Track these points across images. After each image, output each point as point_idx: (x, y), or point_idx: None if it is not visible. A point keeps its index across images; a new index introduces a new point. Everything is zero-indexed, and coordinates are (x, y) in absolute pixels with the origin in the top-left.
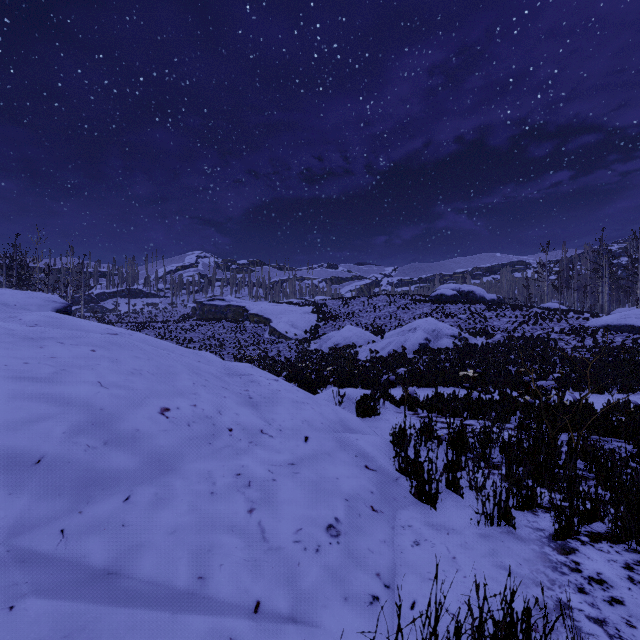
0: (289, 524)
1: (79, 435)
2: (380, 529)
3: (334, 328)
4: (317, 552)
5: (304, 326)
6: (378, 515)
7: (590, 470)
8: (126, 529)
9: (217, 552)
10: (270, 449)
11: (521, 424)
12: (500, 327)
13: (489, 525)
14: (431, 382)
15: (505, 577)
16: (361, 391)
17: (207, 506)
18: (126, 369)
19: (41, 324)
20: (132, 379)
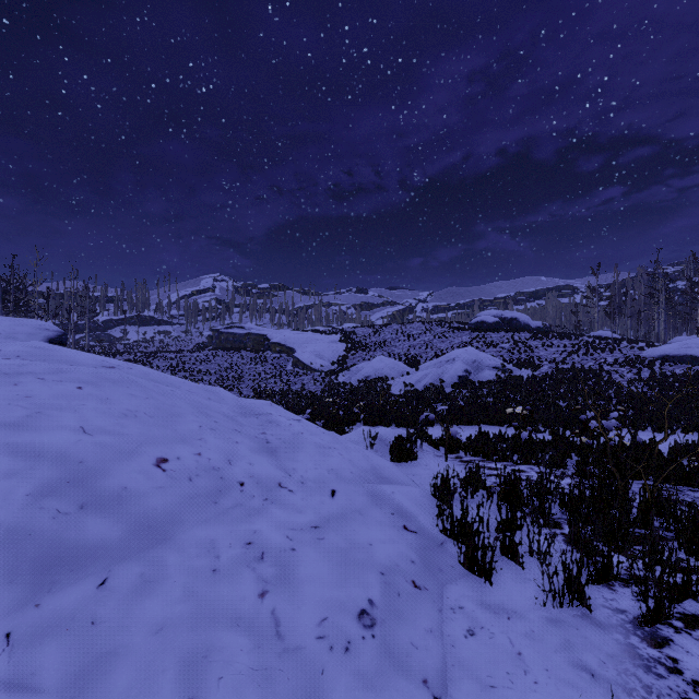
0: (311, 612)
1: (48, 497)
2: (425, 613)
3: (364, 359)
4: (346, 652)
5: (331, 356)
6: (421, 593)
7: (667, 528)
8: (96, 628)
9: (216, 658)
10: (289, 508)
11: (580, 470)
12: (547, 358)
13: (558, 605)
14: (473, 420)
15: (587, 682)
16: (395, 431)
17: (207, 590)
18: (118, 410)
19: (24, 356)
20: (124, 423)
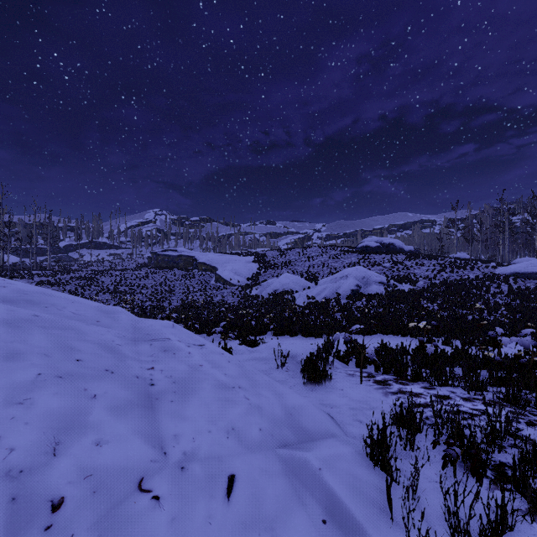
0: None
1: None
2: None
3: (273, 275)
4: None
5: (246, 274)
6: None
7: None
8: None
9: None
10: None
11: (509, 396)
12: (421, 274)
13: None
14: (371, 330)
15: None
16: (305, 346)
17: None
18: None
19: None
20: None
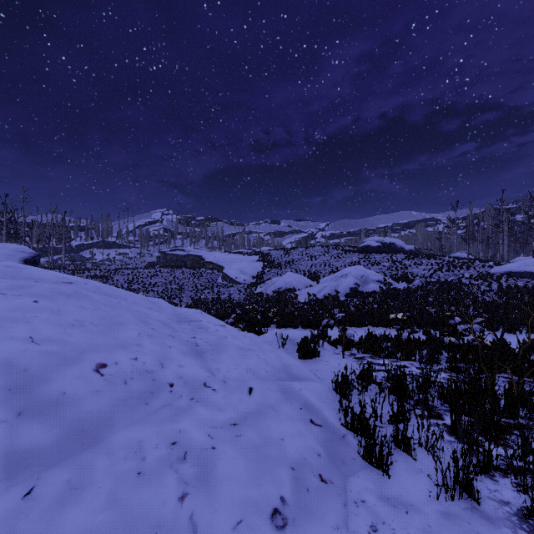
0: (227, 514)
1: None
2: (331, 508)
3: (277, 274)
4: None
5: (251, 272)
6: (327, 487)
7: (530, 418)
8: None
9: None
10: (212, 406)
11: (452, 366)
12: (418, 273)
13: (449, 498)
14: (362, 322)
15: None
16: (302, 333)
17: (130, 495)
18: (67, 321)
19: None
20: (71, 332)
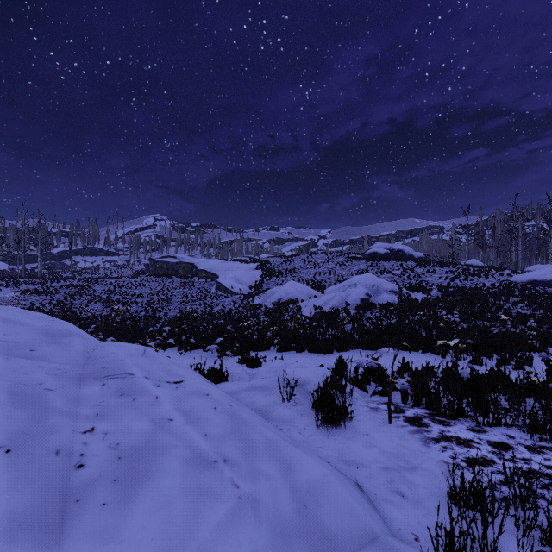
0: None
1: None
2: None
3: (277, 283)
4: None
5: (249, 281)
6: None
7: None
8: None
9: None
10: None
11: None
12: (434, 282)
13: None
14: (387, 345)
15: None
16: (316, 370)
17: None
18: None
19: None
20: None
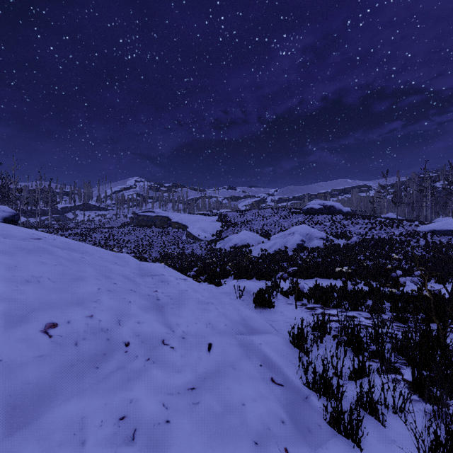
0: None
1: None
2: None
3: (233, 232)
4: None
5: (212, 231)
6: None
7: None
8: None
9: None
10: (169, 367)
11: (397, 316)
12: (355, 231)
13: None
14: (309, 274)
15: None
16: (257, 284)
17: None
18: (22, 277)
19: None
20: (24, 289)
